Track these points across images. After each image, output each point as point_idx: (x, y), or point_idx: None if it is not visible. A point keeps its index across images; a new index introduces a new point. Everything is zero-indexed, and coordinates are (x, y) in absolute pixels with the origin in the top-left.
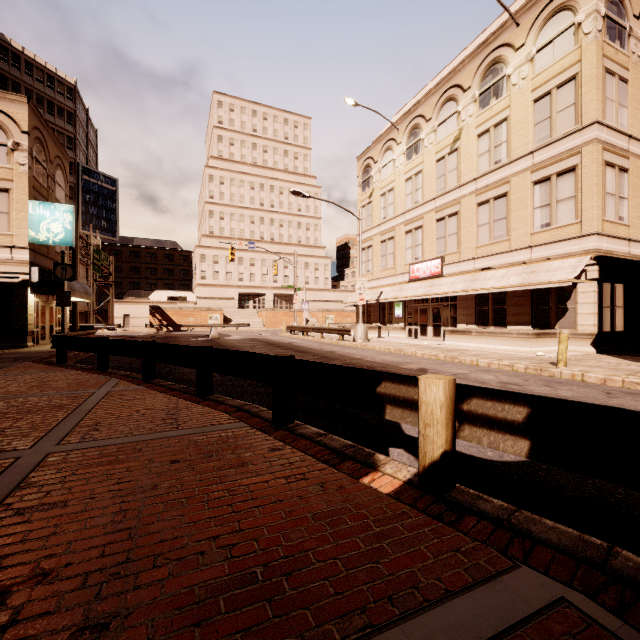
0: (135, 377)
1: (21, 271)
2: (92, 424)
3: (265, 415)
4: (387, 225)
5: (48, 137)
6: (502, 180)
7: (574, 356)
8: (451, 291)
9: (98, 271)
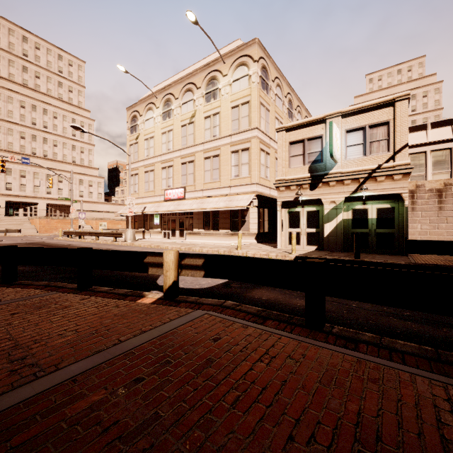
0: None
1: None
2: None
3: (70, 286)
4: (149, 161)
5: None
6: (217, 147)
7: (247, 245)
8: (190, 209)
9: None
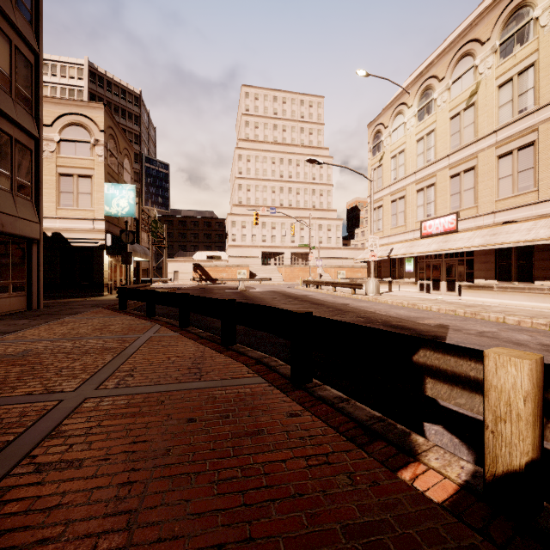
0: (174, 324)
1: (99, 237)
2: (129, 369)
3: (283, 370)
4: (397, 185)
5: (118, 134)
6: (528, 129)
7: None
8: (468, 246)
9: (155, 237)
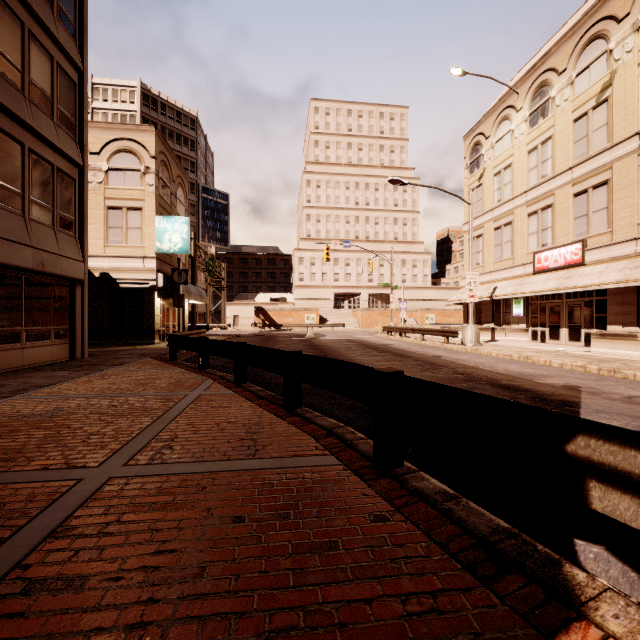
0: (228, 379)
1: (150, 278)
2: (169, 438)
3: (362, 447)
4: (502, 209)
5: (171, 160)
6: None
7: None
8: (599, 283)
9: (212, 276)
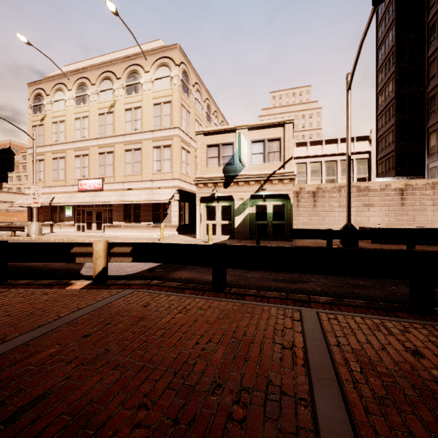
0: None
1: None
2: None
3: None
4: (59, 147)
5: None
6: (138, 140)
7: (169, 236)
8: (109, 201)
9: None
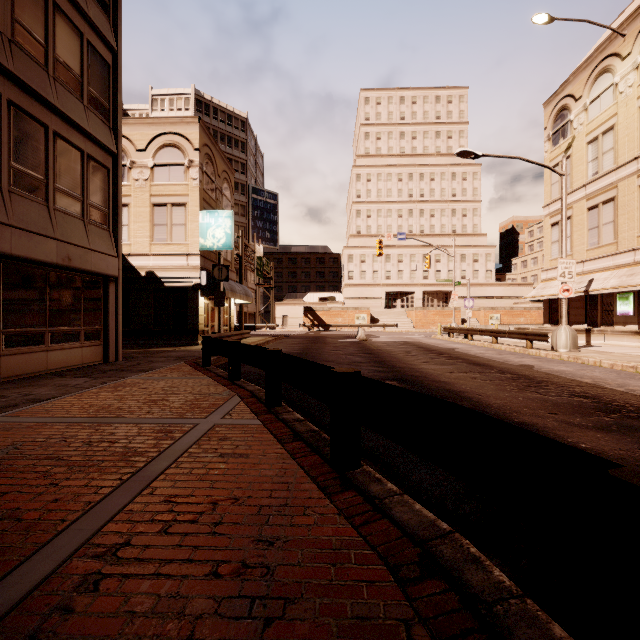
0: (260, 397)
1: (194, 276)
2: (112, 544)
3: None
4: (600, 183)
5: (216, 153)
6: None
7: None
8: None
9: (261, 276)
